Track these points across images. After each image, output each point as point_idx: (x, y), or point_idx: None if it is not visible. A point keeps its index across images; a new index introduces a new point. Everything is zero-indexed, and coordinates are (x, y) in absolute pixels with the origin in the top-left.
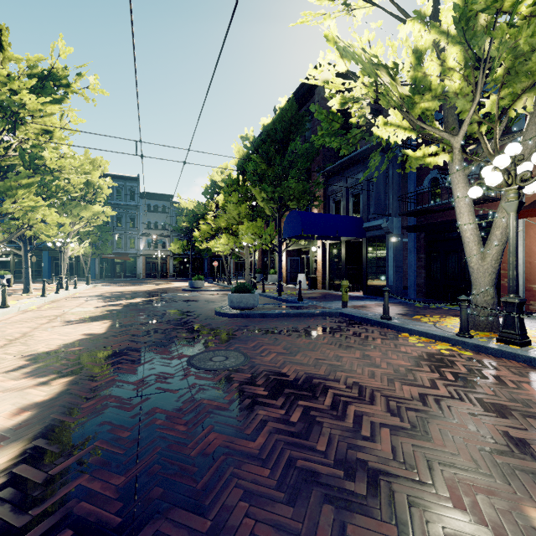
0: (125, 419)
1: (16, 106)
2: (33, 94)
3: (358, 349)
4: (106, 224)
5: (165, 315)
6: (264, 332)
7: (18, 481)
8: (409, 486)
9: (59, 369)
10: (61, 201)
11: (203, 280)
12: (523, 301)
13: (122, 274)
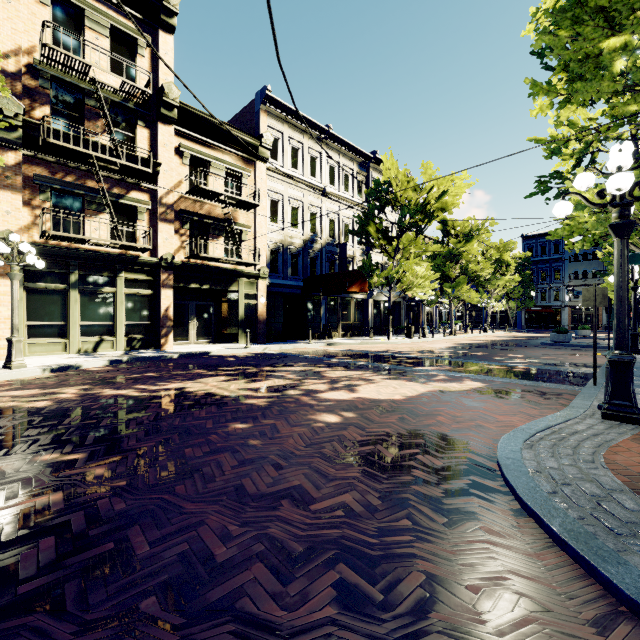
0: (467, 347)
1: (458, 253)
2: (465, 241)
3: (559, 351)
4: (531, 280)
5: (514, 342)
6: (540, 347)
7: (451, 347)
8: (496, 352)
9: (462, 344)
10: (486, 275)
11: (587, 330)
12: (634, 334)
13: (542, 325)
